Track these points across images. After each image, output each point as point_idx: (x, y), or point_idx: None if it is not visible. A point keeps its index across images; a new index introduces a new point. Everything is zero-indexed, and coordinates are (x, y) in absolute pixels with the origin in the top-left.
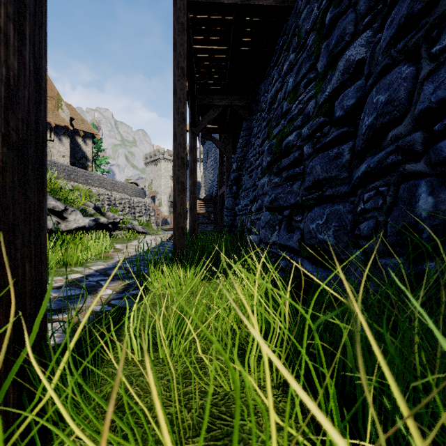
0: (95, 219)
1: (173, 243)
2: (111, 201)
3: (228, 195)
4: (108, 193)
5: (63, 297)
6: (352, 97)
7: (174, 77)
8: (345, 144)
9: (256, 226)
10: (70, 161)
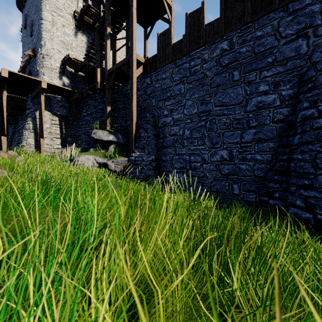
0: None
1: None
2: None
3: (7, 146)
4: None
5: None
6: None
7: None
8: None
9: None
10: None
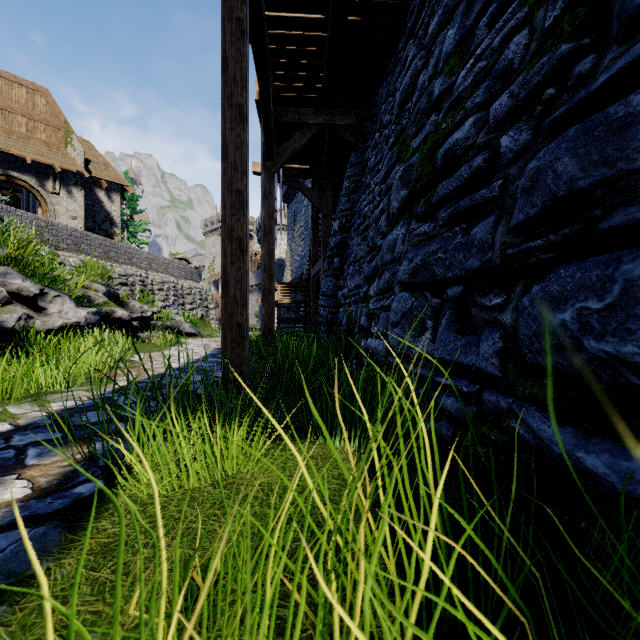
0: (106, 312)
1: (222, 354)
2: (145, 286)
3: (326, 273)
4: (141, 273)
5: None
6: None
7: (223, 37)
8: None
9: (380, 321)
10: (84, 225)
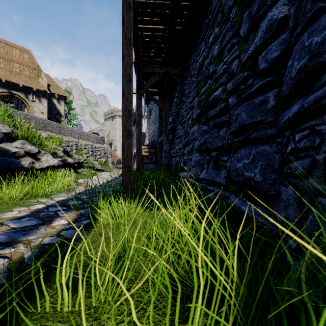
0: (63, 160)
1: (122, 179)
2: (78, 146)
3: (166, 141)
4: (76, 140)
5: (18, 229)
6: (277, 50)
7: (122, 46)
8: (270, 92)
9: (188, 165)
10: (47, 116)
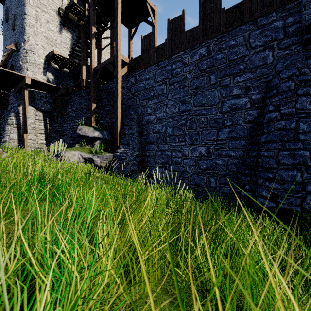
0: None
1: None
2: None
3: None
4: None
5: None
6: None
7: None
8: None
9: None
10: None
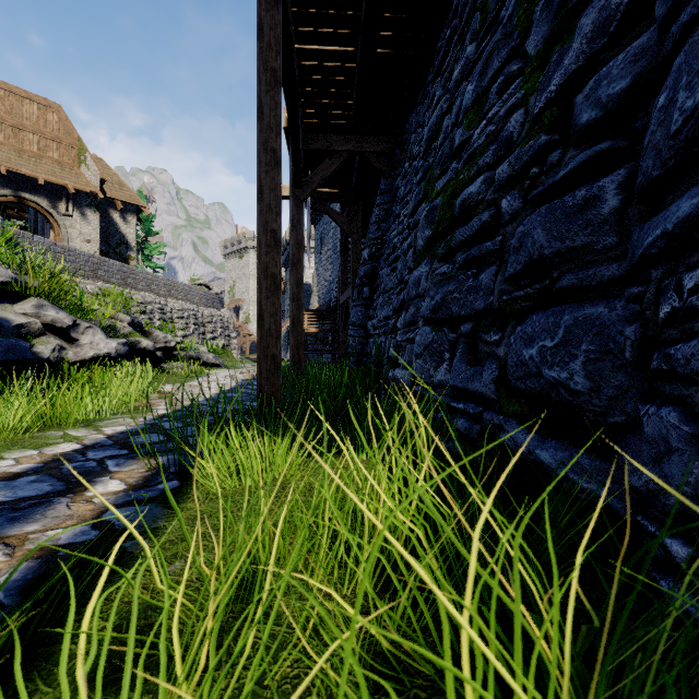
0: (131, 343)
1: (258, 384)
2: (165, 314)
3: (356, 302)
4: (160, 300)
5: (3, 505)
6: (623, 76)
7: (259, 86)
8: (606, 177)
9: (406, 353)
10: (99, 249)
